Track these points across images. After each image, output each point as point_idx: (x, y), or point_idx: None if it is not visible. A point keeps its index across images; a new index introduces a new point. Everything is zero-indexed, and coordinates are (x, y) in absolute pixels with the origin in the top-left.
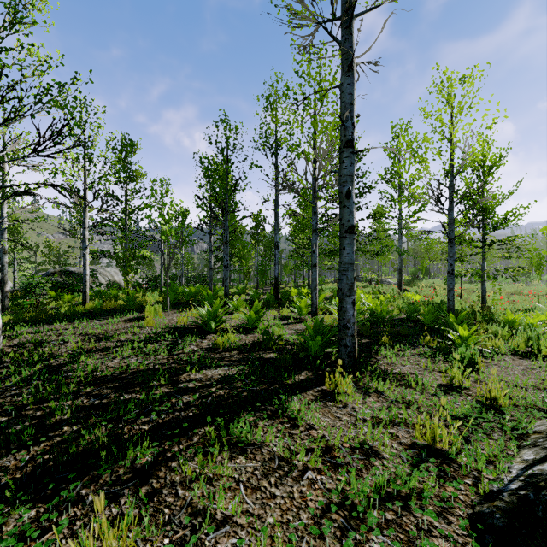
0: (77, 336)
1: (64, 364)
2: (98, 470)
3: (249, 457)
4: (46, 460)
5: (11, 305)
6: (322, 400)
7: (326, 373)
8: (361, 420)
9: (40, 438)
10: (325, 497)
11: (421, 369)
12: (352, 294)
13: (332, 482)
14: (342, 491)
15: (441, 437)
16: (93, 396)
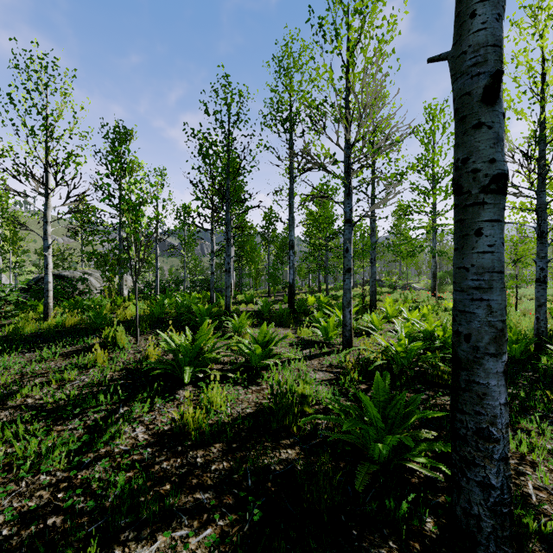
0: None
1: None
2: None
3: None
4: None
5: None
6: None
7: None
8: None
9: None
10: None
11: None
12: (501, 349)
13: None
14: None
15: None
16: None
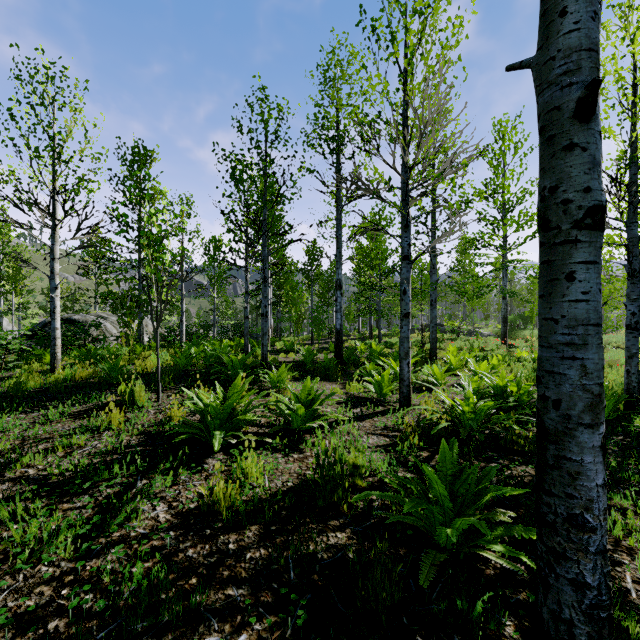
0: None
1: None
2: None
3: None
4: None
5: None
6: None
7: None
8: None
9: None
10: None
11: None
12: (597, 419)
13: None
14: None
15: None
16: None
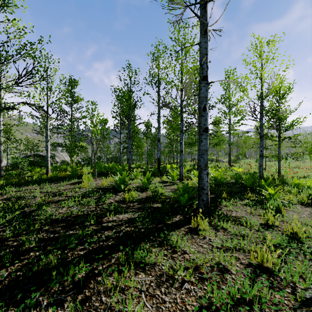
0: (42, 193)
1: (33, 211)
2: (50, 284)
3: (147, 273)
4: (18, 275)
5: (5, 174)
6: (190, 234)
7: (192, 217)
8: (216, 248)
9: (15, 260)
10: (197, 302)
11: (248, 214)
12: (207, 169)
13: (201, 291)
14: (208, 298)
15: (267, 259)
16: (50, 231)
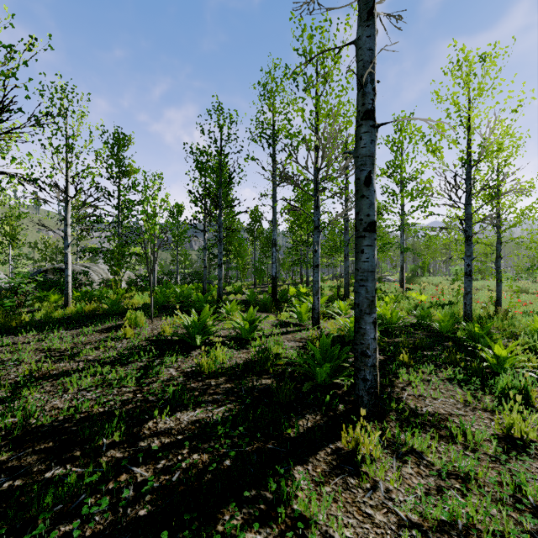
0: (37, 353)
1: None
2: None
3: None
4: None
5: None
6: (340, 473)
7: (343, 424)
8: None
9: None
10: None
11: (460, 406)
12: (373, 311)
13: None
14: None
15: None
16: (6, 470)
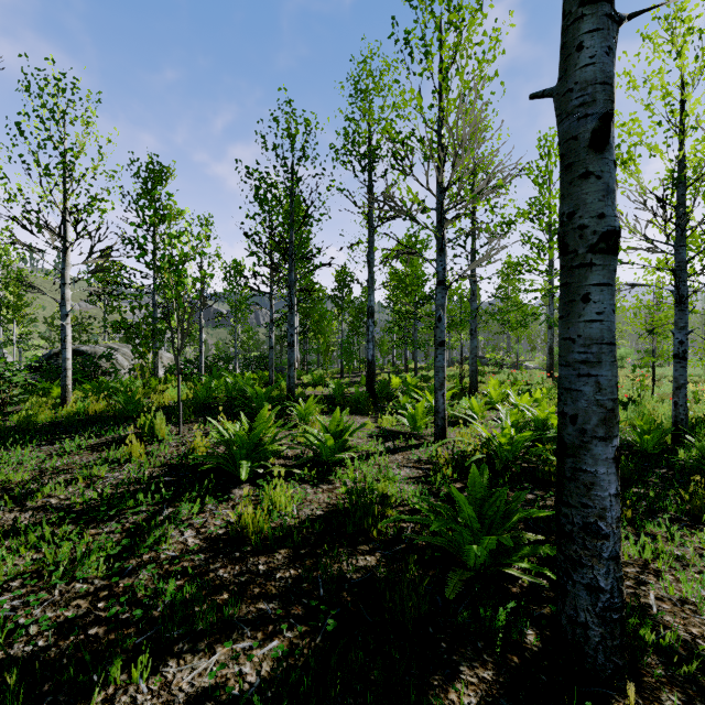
0: None
1: None
2: None
3: None
4: None
5: None
6: None
7: None
8: None
9: None
10: None
11: None
12: (611, 432)
13: None
14: None
15: None
16: None
